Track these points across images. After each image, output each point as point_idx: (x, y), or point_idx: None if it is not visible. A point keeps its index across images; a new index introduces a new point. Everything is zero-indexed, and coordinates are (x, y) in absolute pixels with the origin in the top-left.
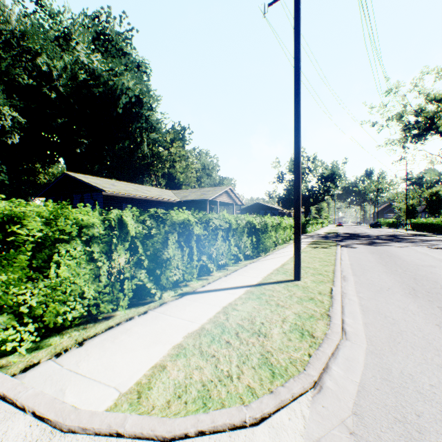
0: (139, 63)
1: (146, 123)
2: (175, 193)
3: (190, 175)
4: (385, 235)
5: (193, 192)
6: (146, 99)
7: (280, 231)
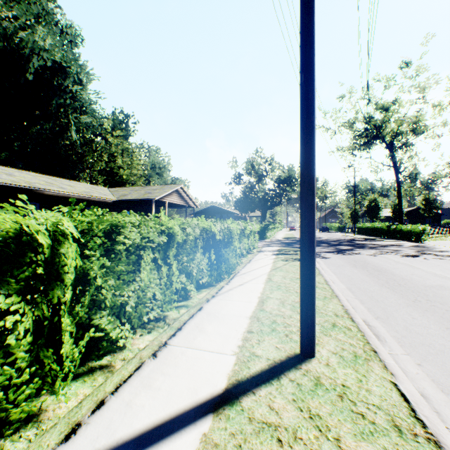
0: (66, 27)
1: (73, 102)
2: (112, 190)
3: (136, 172)
4: (341, 240)
5: (136, 190)
6: (71, 68)
7: (244, 240)
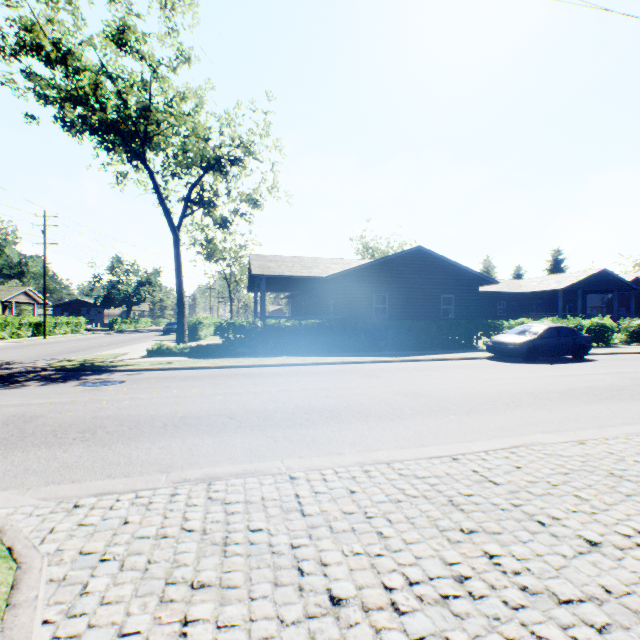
0: None
1: None
2: None
3: None
4: None
5: None
6: None
7: (65, 326)
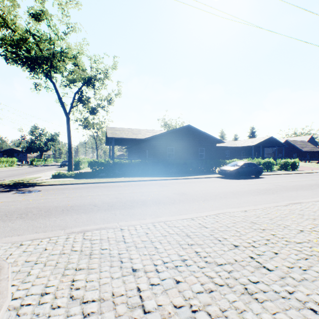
0: None
1: None
2: None
3: None
4: None
5: None
6: None
7: (5, 163)
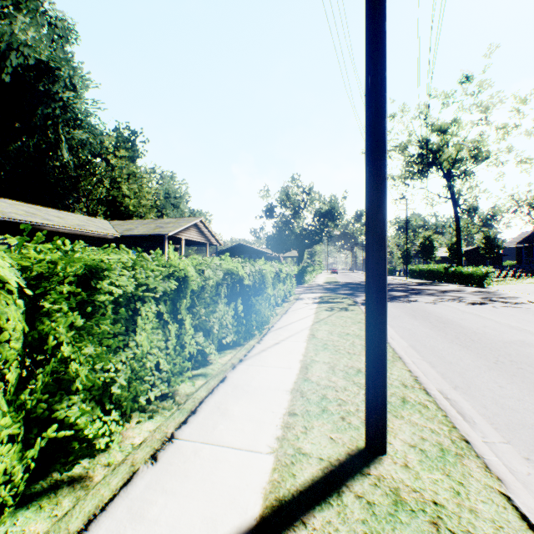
0: (56, 19)
1: (64, 113)
2: (114, 224)
3: (145, 202)
4: (393, 285)
5: (144, 224)
6: (62, 70)
7: (279, 285)
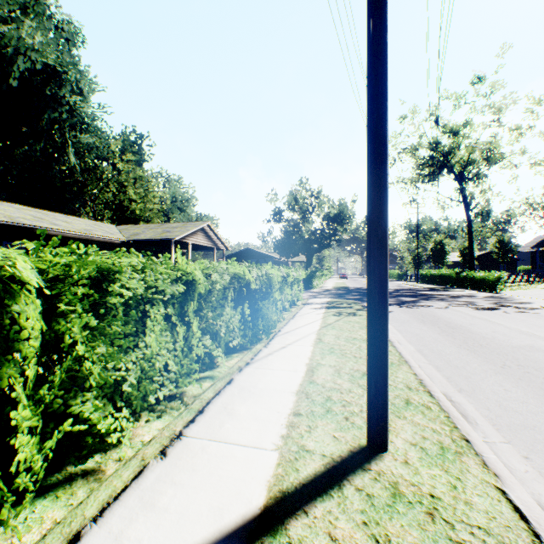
0: (62, 23)
1: (71, 117)
2: (121, 228)
3: (152, 206)
4: (403, 290)
5: (151, 228)
6: (69, 74)
7: (287, 290)
